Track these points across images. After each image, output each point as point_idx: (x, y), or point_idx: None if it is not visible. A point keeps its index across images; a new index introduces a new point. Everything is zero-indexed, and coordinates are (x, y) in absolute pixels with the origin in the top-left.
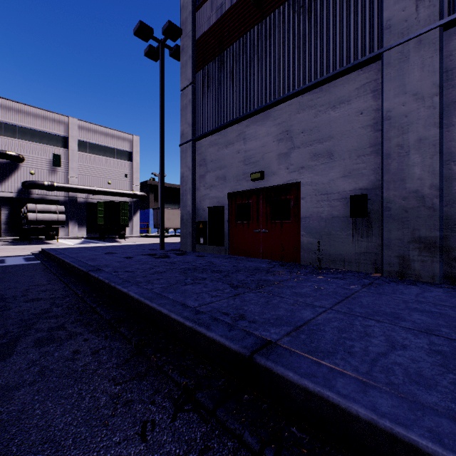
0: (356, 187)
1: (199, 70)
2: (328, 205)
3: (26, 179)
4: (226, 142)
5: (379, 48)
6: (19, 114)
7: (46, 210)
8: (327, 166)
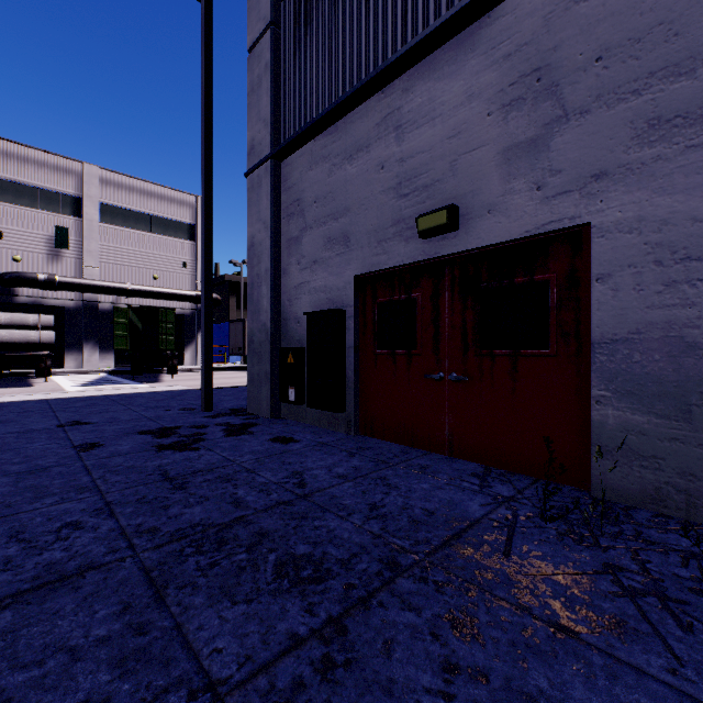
0: None
1: None
2: None
3: (5, 270)
4: (351, 146)
5: None
6: None
7: (17, 323)
8: None
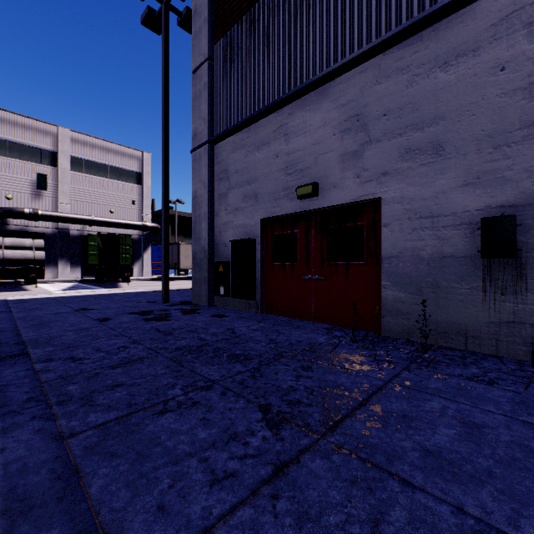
0: (491, 202)
1: (219, 39)
2: (433, 236)
3: None
4: (259, 141)
5: None
6: None
7: (18, 245)
8: (432, 168)
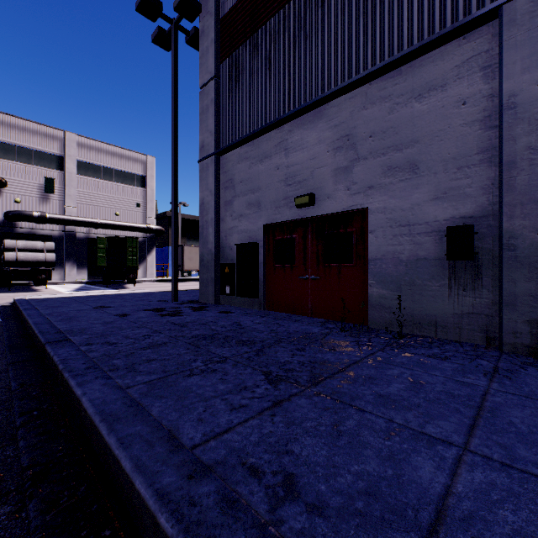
0: (456, 214)
1: (225, 58)
2: (410, 242)
3: (9, 209)
4: (261, 154)
5: (493, 1)
6: (0, 126)
7: (30, 248)
8: (409, 184)
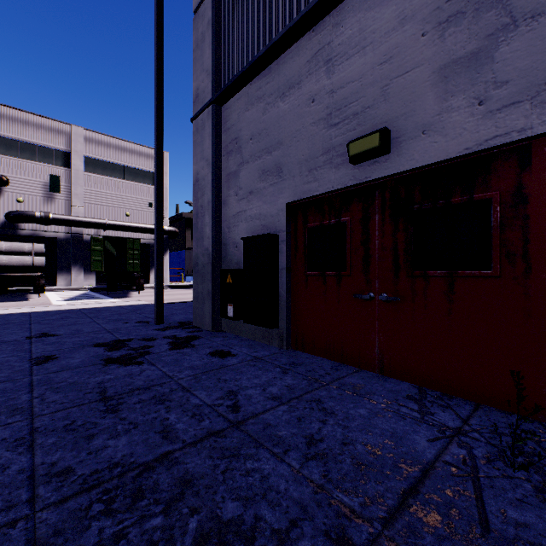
0: None
1: None
2: None
3: (11, 209)
4: (283, 84)
5: None
6: (2, 120)
7: (15, 250)
8: None
